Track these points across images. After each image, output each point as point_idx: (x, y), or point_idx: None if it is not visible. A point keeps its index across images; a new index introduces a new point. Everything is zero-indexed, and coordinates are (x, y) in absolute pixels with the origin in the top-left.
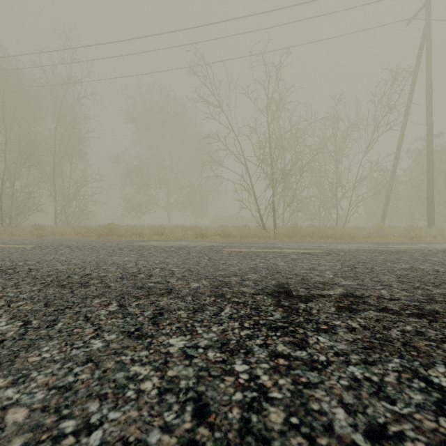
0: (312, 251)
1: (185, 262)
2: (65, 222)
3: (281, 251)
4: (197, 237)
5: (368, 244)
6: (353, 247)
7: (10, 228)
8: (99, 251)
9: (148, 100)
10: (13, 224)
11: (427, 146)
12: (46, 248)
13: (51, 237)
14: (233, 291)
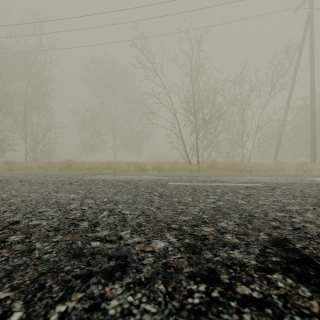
0: (253, 185)
1: (135, 200)
2: (34, 159)
3: (224, 185)
4: (138, 170)
5: (288, 177)
6: (280, 179)
7: None
8: (47, 186)
9: (99, 68)
10: None
11: (311, 102)
12: None
13: (20, 171)
14: (223, 261)
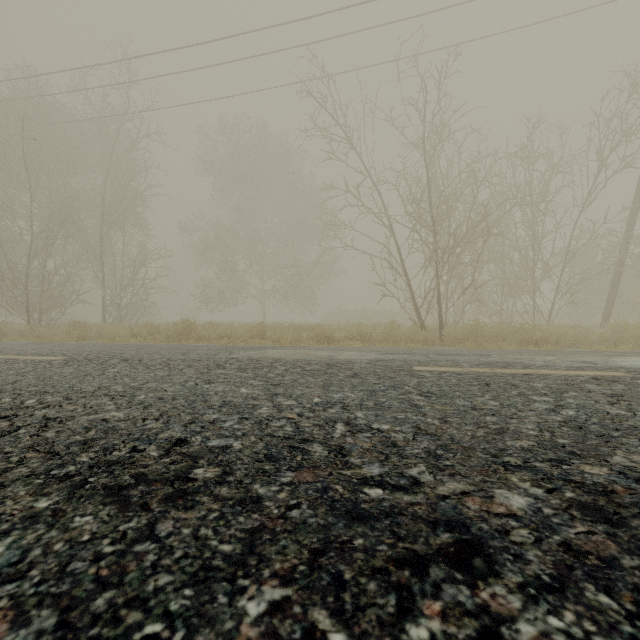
0: (607, 375)
1: (379, 402)
2: (118, 319)
3: (539, 372)
4: (319, 341)
5: None
6: None
7: (39, 328)
8: (182, 371)
9: (233, 141)
10: (45, 321)
11: None
12: (86, 362)
13: (97, 340)
14: None
